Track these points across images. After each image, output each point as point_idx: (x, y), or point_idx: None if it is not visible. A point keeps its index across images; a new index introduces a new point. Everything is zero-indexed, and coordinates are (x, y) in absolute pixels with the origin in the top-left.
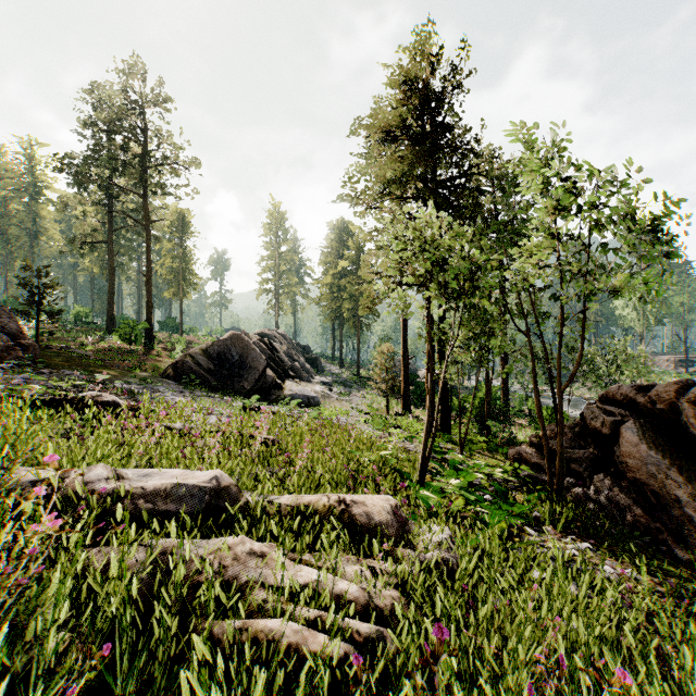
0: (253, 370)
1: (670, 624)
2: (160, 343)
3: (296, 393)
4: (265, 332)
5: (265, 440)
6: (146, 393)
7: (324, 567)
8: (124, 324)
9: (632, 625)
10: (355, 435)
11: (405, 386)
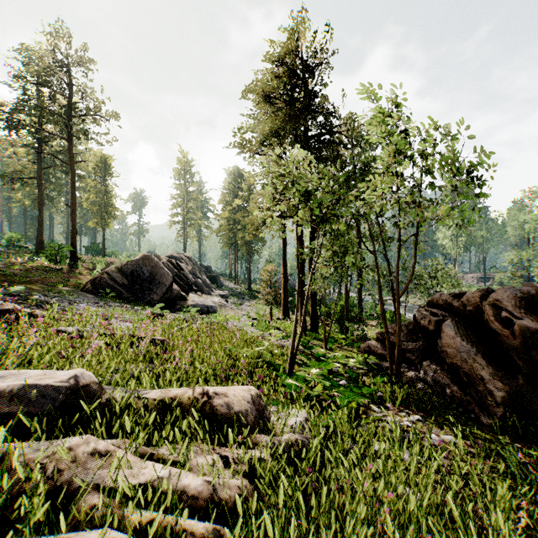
0: (162, 285)
1: (481, 480)
2: (84, 263)
3: (197, 303)
4: (174, 255)
5: (156, 341)
6: (55, 302)
7: (169, 463)
8: (50, 247)
9: (453, 489)
10: (239, 335)
11: (284, 297)
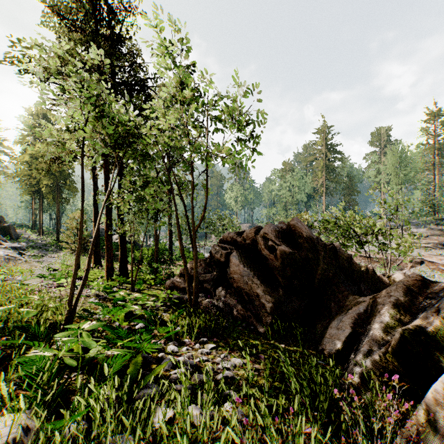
0: None
1: (269, 407)
2: None
3: None
4: None
5: None
6: None
7: None
8: None
9: None
10: (2, 292)
11: (96, 245)
